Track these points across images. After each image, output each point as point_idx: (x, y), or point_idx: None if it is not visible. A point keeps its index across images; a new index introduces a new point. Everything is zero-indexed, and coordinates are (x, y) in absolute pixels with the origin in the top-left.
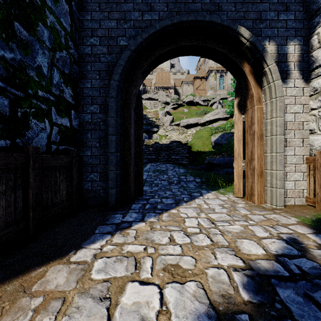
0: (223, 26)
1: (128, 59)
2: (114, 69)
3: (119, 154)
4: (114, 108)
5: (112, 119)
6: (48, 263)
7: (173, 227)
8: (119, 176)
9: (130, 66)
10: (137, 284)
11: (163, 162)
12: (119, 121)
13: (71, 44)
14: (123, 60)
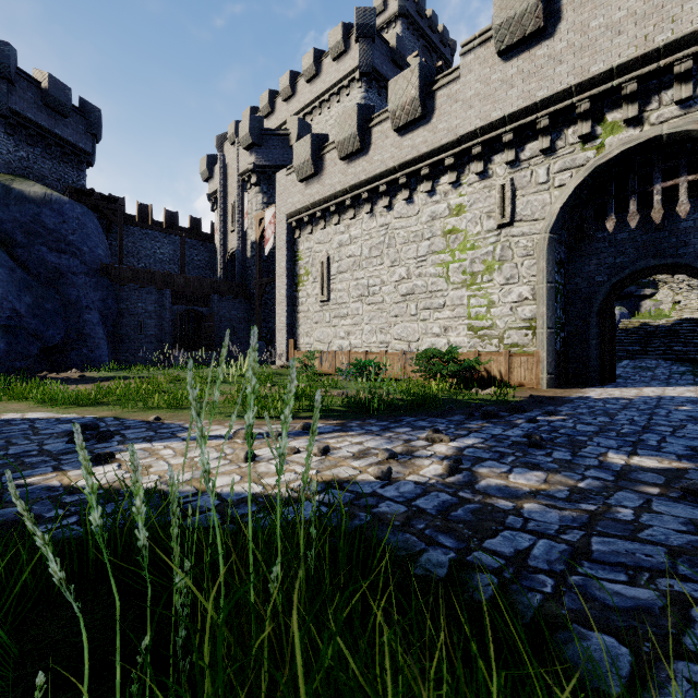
0: (686, 263)
1: (604, 293)
2: (593, 300)
3: (596, 352)
4: (593, 324)
5: (592, 331)
6: (577, 389)
7: (633, 390)
8: (596, 366)
9: (605, 296)
10: (613, 392)
11: (654, 357)
12: (597, 331)
13: (564, 289)
14: (600, 295)
